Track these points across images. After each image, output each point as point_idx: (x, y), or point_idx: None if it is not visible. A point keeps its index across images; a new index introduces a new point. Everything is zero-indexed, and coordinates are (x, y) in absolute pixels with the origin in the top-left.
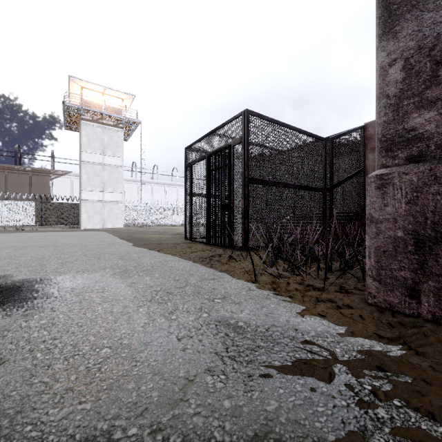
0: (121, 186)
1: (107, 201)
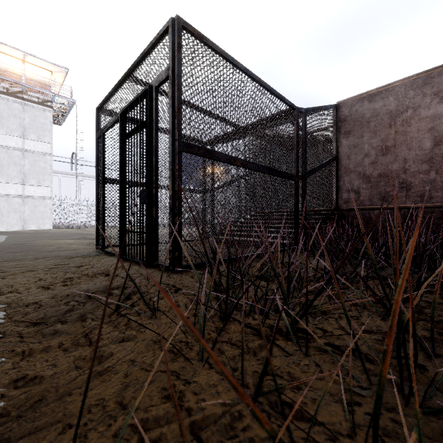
0: (50, 179)
1: (29, 196)
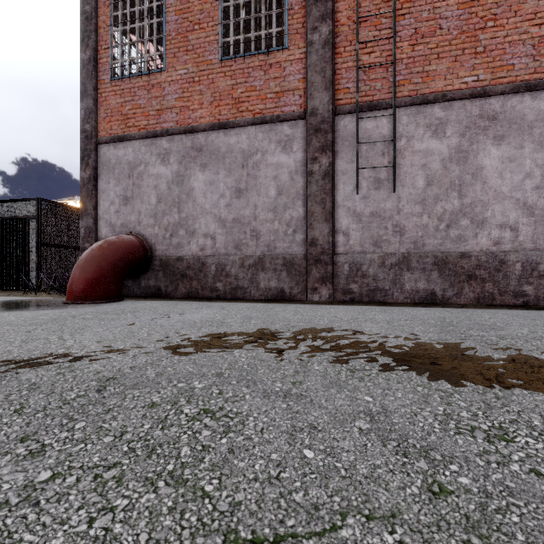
0: None
1: None
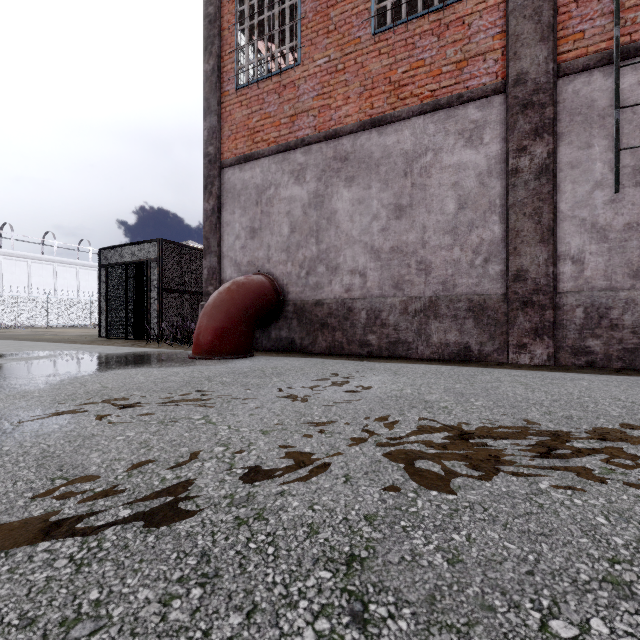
0: None
1: None
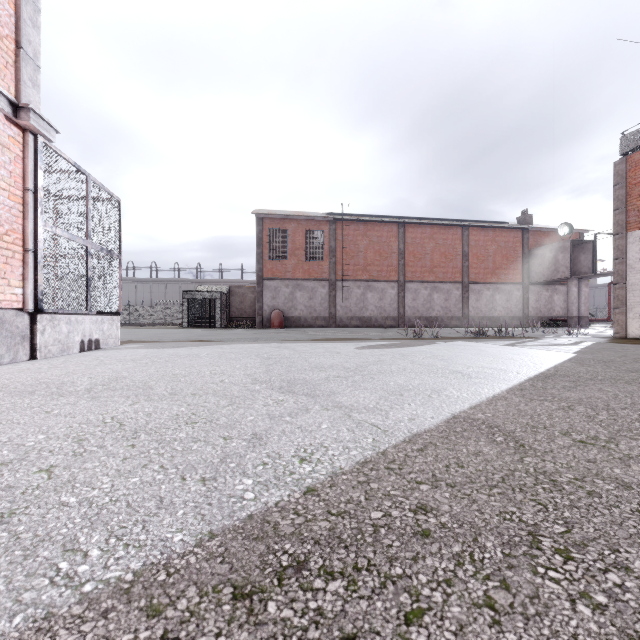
0: None
1: None
